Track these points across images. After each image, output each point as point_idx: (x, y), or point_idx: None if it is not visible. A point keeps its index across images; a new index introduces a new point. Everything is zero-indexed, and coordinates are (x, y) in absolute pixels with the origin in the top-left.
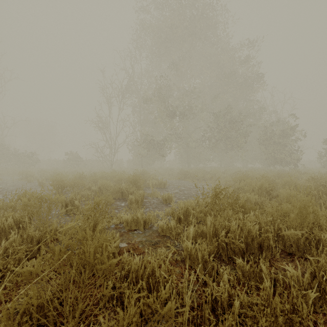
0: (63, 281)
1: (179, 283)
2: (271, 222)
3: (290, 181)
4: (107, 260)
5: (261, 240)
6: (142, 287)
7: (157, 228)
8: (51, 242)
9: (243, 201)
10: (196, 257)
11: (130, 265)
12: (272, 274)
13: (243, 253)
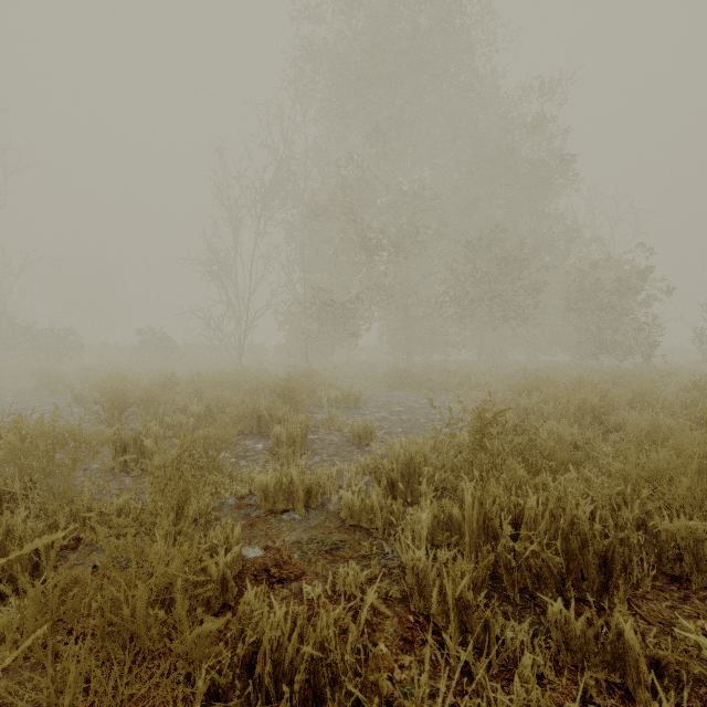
0: (53, 695)
1: (394, 668)
2: (622, 494)
3: (645, 392)
4: (186, 626)
5: (607, 546)
6: (292, 702)
7: (339, 506)
8: (74, 546)
9: (552, 443)
10: (439, 592)
11: (261, 627)
12: (649, 647)
13: (562, 581)
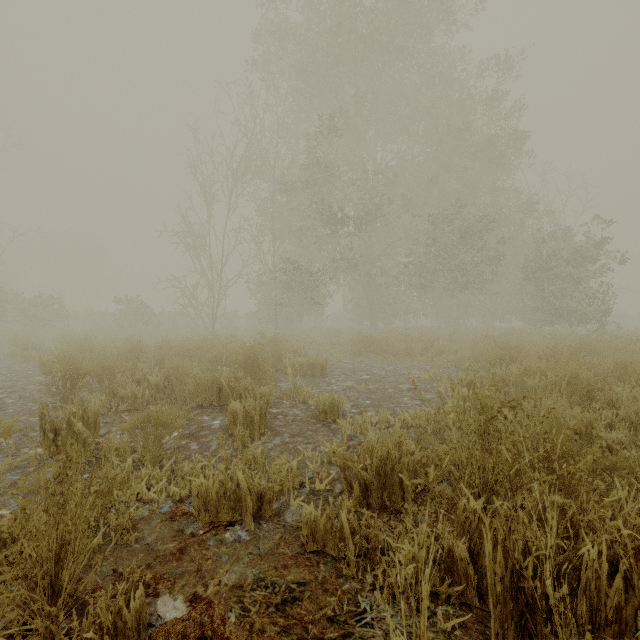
0: None
1: None
2: None
3: (629, 362)
4: None
5: None
6: None
7: (299, 515)
8: None
9: (598, 453)
10: None
11: None
12: None
13: None
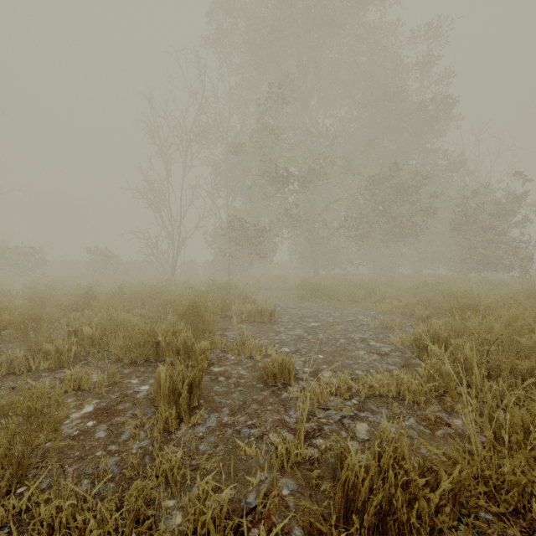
0: None
1: None
2: None
3: None
4: None
5: None
6: None
7: None
8: None
9: None
10: None
11: None
12: None
13: None
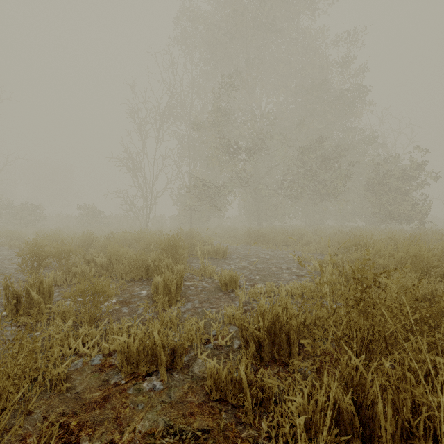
0: None
1: None
2: None
3: None
4: None
5: None
6: None
7: (204, 367)
8: None
9: None
10: None
11: None
12: None
13: None
